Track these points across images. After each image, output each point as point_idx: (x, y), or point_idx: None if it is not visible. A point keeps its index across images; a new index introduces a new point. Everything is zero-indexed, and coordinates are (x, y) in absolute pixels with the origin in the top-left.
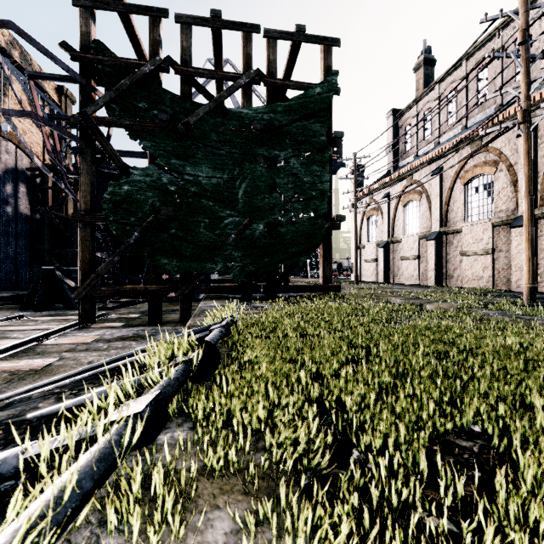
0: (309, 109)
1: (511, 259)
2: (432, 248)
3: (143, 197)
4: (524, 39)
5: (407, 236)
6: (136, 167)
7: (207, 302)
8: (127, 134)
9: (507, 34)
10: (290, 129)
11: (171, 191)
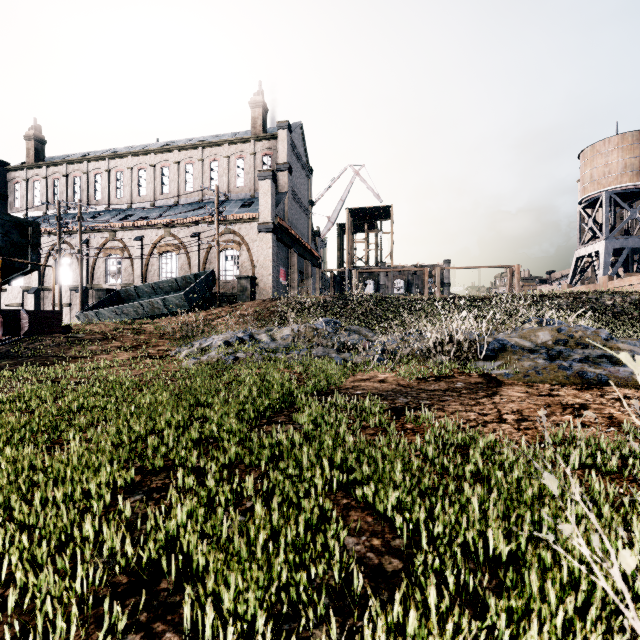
0: None
1: None
2: (32, 300)
3: None
4: (57, 220)
5: (12, 288)
6: None
7: None
8: None
9: (91, 167)
10: None
11: None
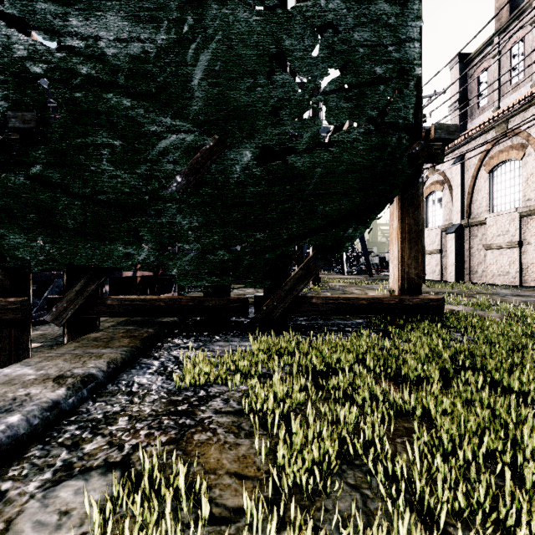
0: None
1: None
2: None
3: None
4: None
5: (497, 214)
6: None
7: (14, 369)
8: None
9: None
10: None
11: (34, 76)
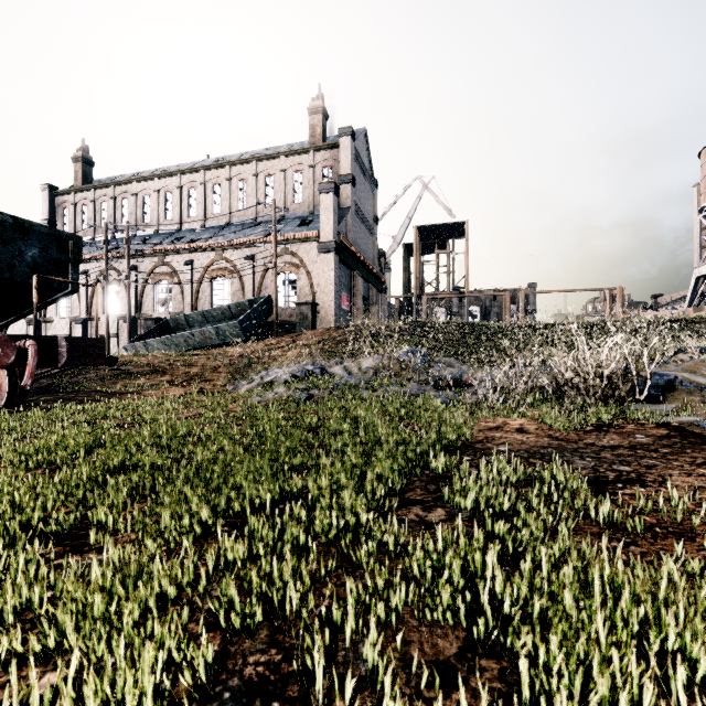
0: None
1: None
2: (80, 330)
3: None
4: (104, 244)
5: (60, 318)
6: None
7: None
8: None
9: (139, 188)
10: None
11: None
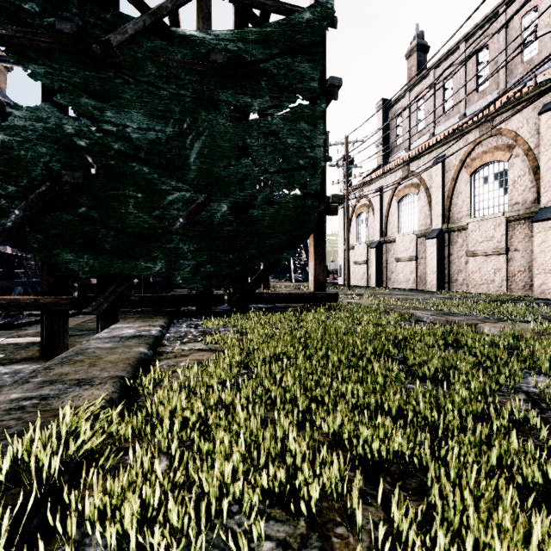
0: (295, 41)
1: (529, 260)
2: (433, 248)
3: (30, 154)
4: None
5: (403, 235)
6: (18, 104)
7: (122, 325)
8: (3, 51)
9: (512, 10)
10: (267, 67)
11: (79, 147)
